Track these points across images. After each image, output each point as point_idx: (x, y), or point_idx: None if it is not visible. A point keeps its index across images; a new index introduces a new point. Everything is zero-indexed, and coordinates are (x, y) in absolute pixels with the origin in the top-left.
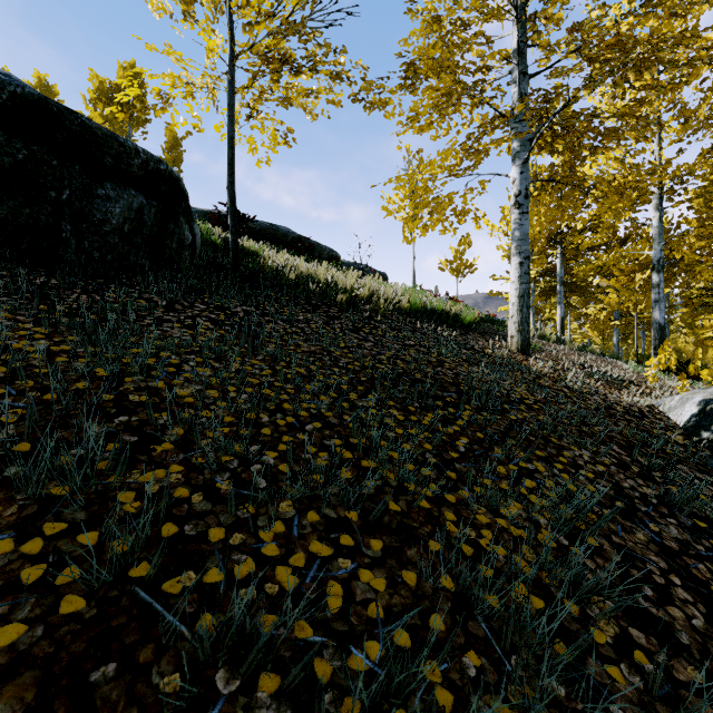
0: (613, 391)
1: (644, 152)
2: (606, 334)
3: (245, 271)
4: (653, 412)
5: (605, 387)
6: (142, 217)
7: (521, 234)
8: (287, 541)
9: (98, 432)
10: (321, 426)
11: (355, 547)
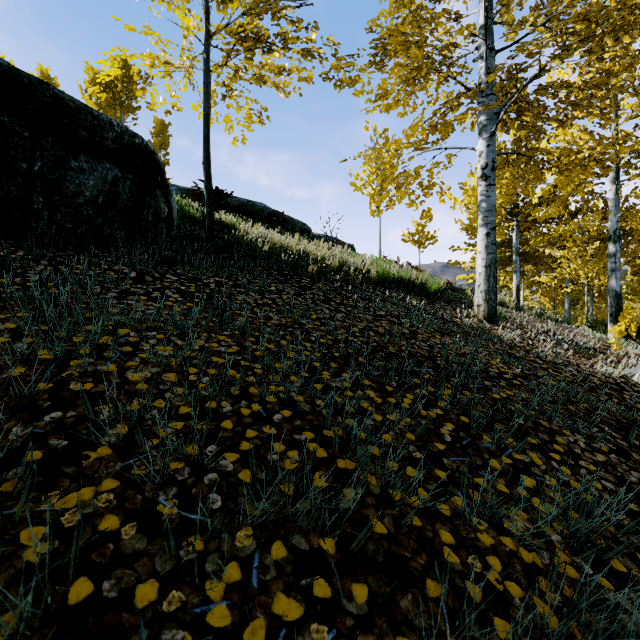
0: (583, 360)
1: (616, 121)
2: (557, 300)
3: (221, 242)
4: (629, 384)
5: (574, 356)
6: (116, 190)
7: (488, 205)
8: (243, 597)
9: (20, 435)
10: (291, 414)
11: (333, 599)
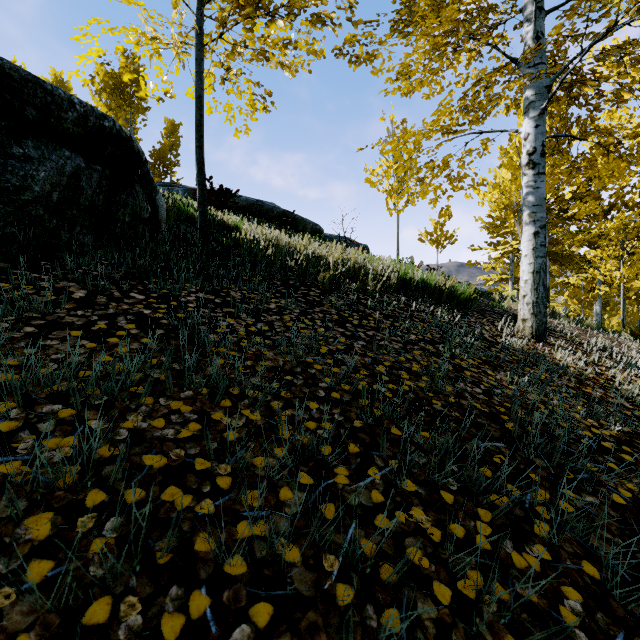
0: None
1: None
2: (586, 303)
3: (217, 246)
4: None
5: None
6: (78, 184)
7: (537, 199)
8: None
9: None
10: (271, 615)
11: None
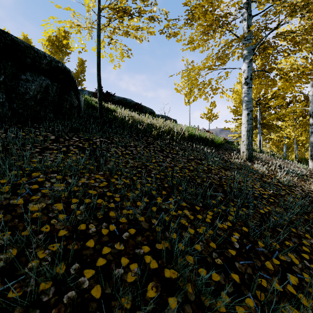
0: (302, 183)
1: None
2: (279, 147)
3: (106, 119)
4: None
5: (297, 180)
6: (48, 91)
7: (248, 98)
8: None
9: None
10: (135, 231)
11: None
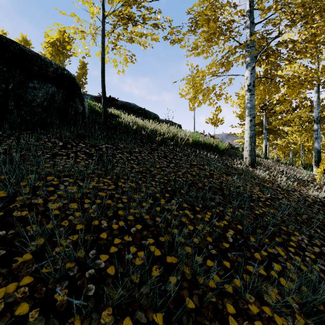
0: (302, 188)
1: (320, 60)
2: (286, 153)
3: (110, 125)
4: None
5: (297, 185)
6: (54, 98)
7: (251, 105)
8: None
9: None
10: (141, 227)
11: None
